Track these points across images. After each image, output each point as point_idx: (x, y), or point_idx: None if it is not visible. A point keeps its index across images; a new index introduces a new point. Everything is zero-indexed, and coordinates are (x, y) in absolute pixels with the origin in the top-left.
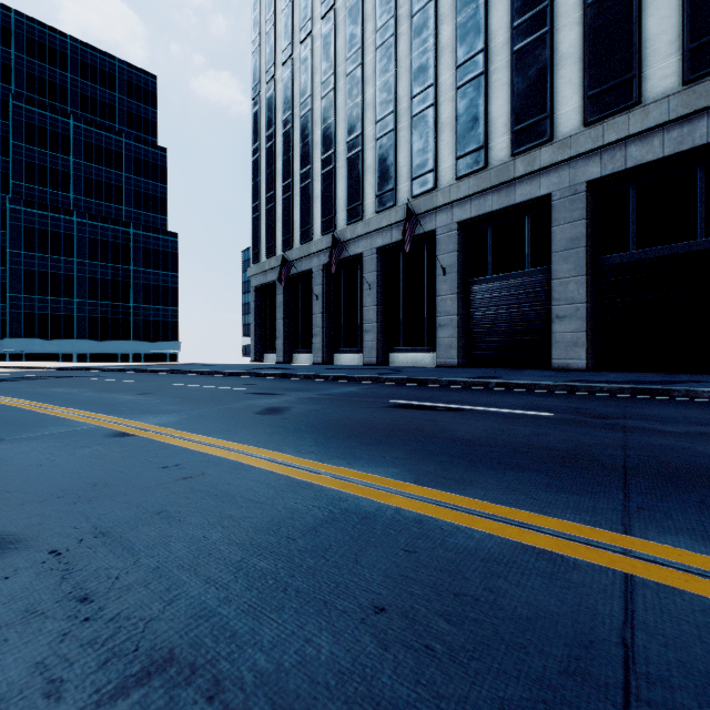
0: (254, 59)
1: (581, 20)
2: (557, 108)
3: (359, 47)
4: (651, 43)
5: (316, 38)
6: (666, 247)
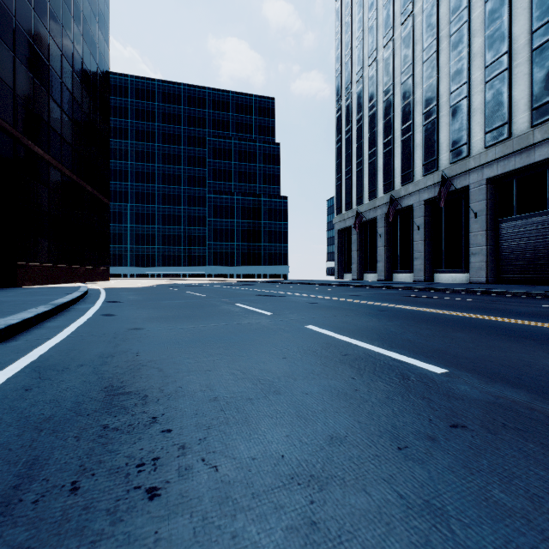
0: (337, 81)
1: None
2: None
3: (410, 63)
4: None
5: (379, 61)
6: None
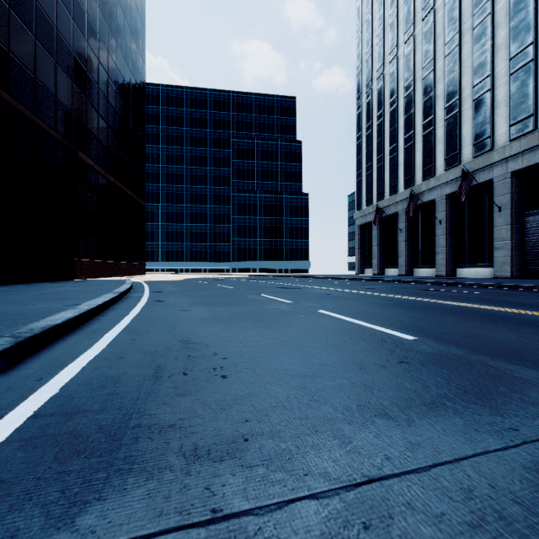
0: (357, 79)
1: None
2: None
3: (432, 58)
4: None
5: (400, 57)
6: None
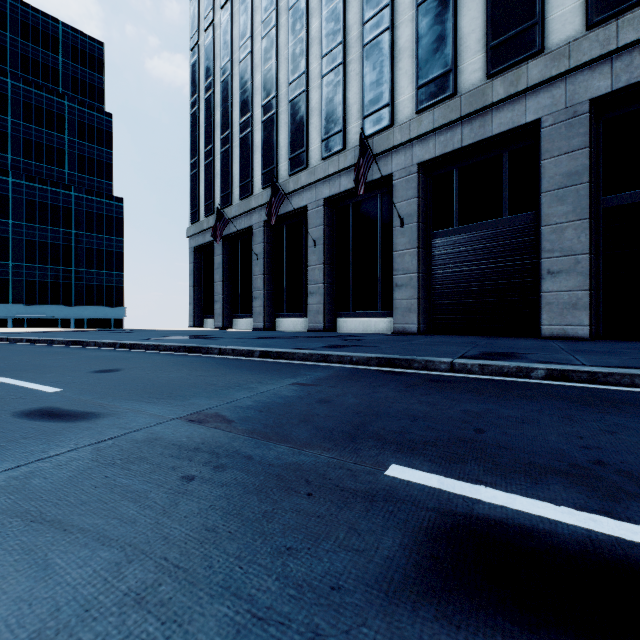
0: (192, 6)
1: None
2: (549, 11)
3: None
4: None
5: None
6: None
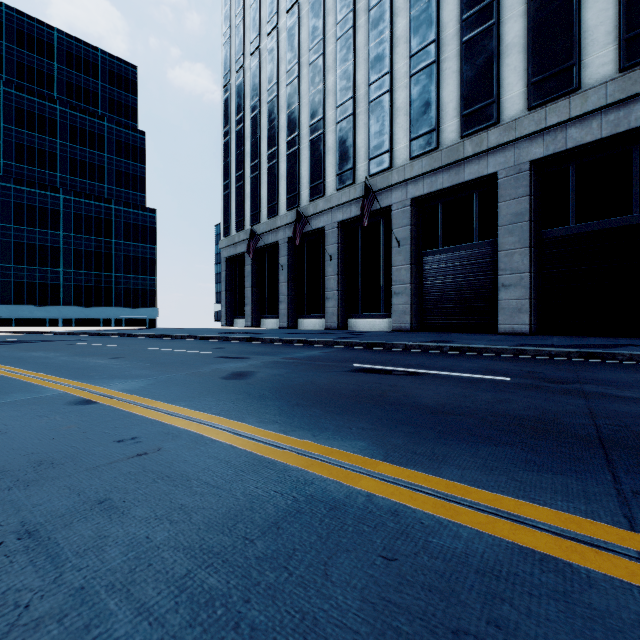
0: (225, 50)
1: (525, 13)
2: (503, 93)
3: (321, 38)
4: (590, 34)
5: (282, 30)
6: (603, 222)
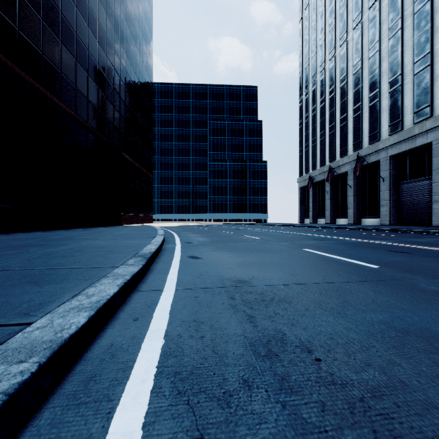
0: (299, 81)
1: None
2: (434, 100)
3: (345, 74)
4: None
5: (327, 70)
6: None
